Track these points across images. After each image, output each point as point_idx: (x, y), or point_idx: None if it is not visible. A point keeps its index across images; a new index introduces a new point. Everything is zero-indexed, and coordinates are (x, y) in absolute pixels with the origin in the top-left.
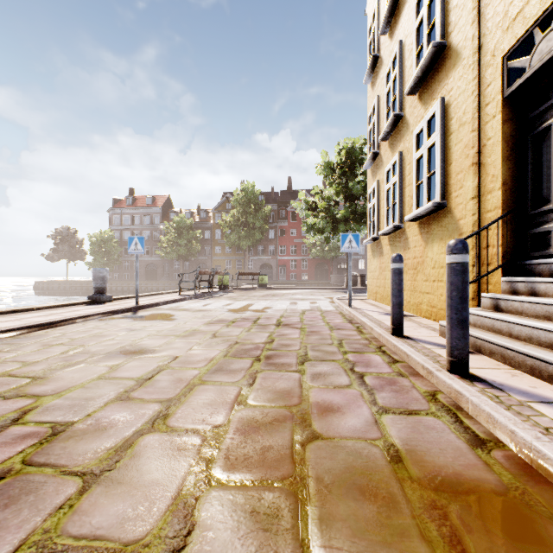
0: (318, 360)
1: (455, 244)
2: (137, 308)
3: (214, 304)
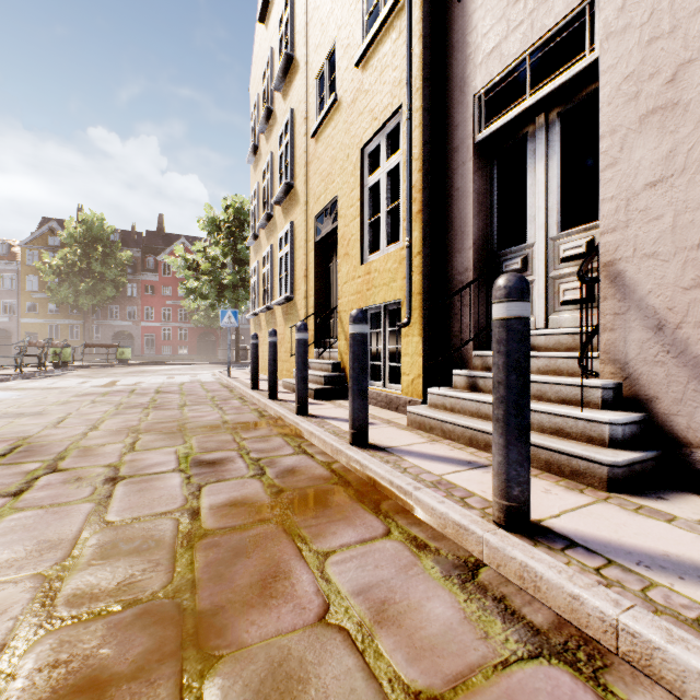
0: (194, 405)
1: (271, 331)
2: None
3: (64, 382)
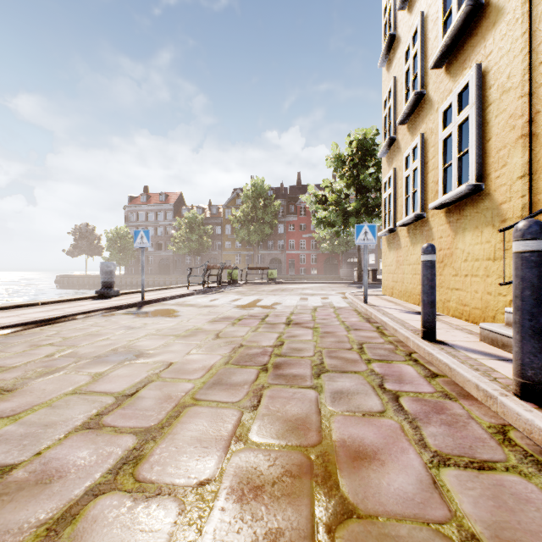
0: (337, 372)
1: (529, 226)
2: (143, 303)
3: (222, 299)
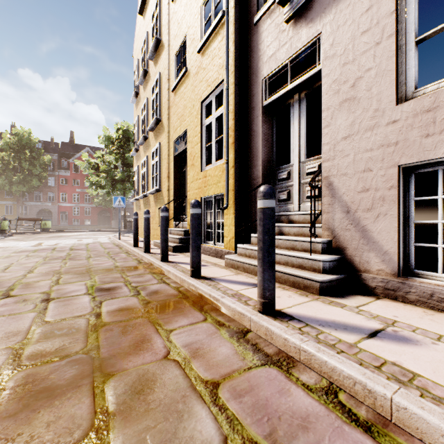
0: (96, 257)
1: (146, 211)
2: None
3: (5, 244)
